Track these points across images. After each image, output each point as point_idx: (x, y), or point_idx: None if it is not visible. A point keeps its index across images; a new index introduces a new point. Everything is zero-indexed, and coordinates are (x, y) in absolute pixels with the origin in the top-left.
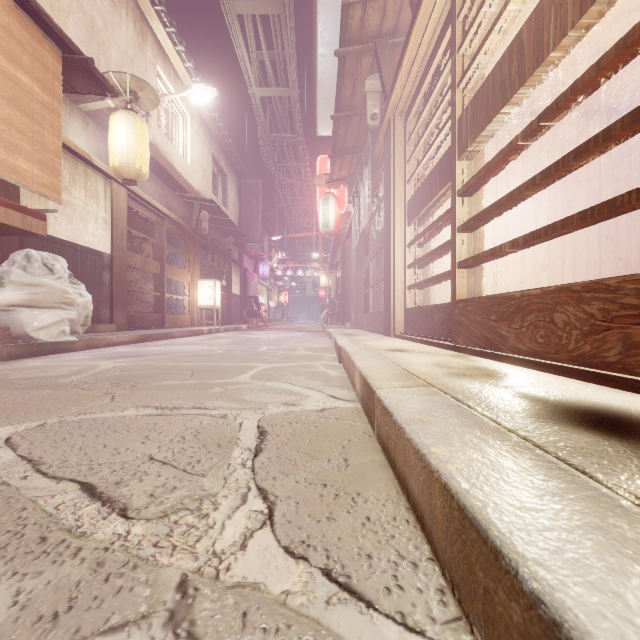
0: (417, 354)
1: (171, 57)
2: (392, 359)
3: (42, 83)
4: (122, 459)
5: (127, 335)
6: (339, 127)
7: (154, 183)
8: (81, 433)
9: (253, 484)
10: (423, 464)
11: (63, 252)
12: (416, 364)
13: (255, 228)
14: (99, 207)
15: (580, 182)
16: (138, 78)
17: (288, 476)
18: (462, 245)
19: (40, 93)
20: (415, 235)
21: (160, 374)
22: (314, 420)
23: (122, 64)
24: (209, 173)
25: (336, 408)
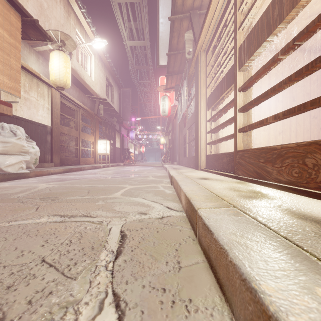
0: (216, 181)
1: (84, 25)
2: (203, 185)
3: (9, 32)
4: (22, 261)
5: (59, 169)
6: (170, 60)
7: (75, 90)
8: (5, 237)
9: (110, 288)
10: (253, 297)
11: (25, 125)
12: (218, 188)
13: (127, 114)
14: (45, 101)
15: (299, 87)
16: (65, 33)
17: (137, 279)
18: (241, 119)
19: (8, 37)
20: (211, 115)
21: (70, 192)
22: (157, 226)
23: (57, 27)
24: (104, 85)
25: (170, 216)
